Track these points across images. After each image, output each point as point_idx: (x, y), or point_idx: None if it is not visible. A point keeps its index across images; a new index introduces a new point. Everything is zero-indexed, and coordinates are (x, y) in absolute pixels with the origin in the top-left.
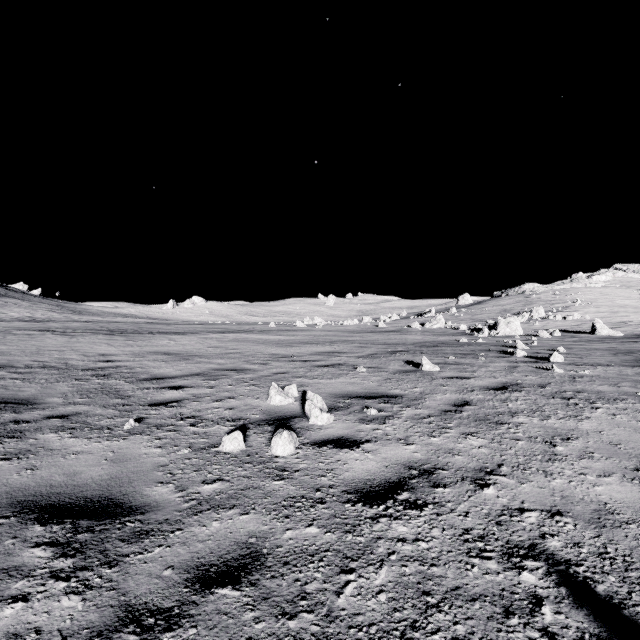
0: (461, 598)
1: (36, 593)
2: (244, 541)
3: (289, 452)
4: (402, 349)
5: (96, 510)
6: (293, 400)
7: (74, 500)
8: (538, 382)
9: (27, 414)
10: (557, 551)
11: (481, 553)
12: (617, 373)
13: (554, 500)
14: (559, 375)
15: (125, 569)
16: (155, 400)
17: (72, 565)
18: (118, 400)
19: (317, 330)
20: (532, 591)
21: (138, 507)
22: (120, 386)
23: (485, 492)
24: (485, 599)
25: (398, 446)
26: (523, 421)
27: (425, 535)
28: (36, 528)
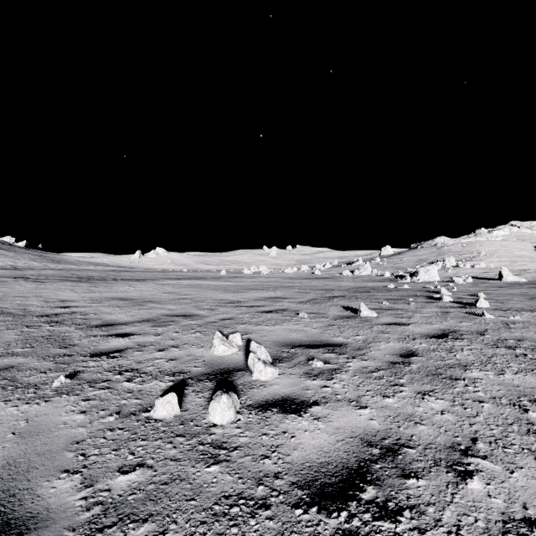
0: None
1: None
2: None
3: (228, 419)
4: (338, 294)
5: None
6: (237, 349)
7: None
8: (475, 329)
9: None
10: None
11: None
12: None
13: None
14: (491, 321)
15: None
16: (98, 349)
17: None
18: (60, 350)
19: (262, 277)
20: None
21: (19, 521)
22: (68, 333)
23: (470, 487)
24: None
25: (350, 410)
26: (478, 376)
27: None
28: None
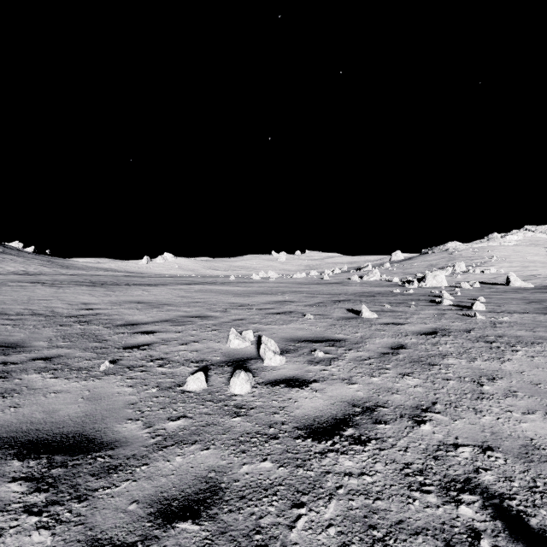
0: (405, 532)
1: (9, 528)
2: (204, 476)
3: (246, 391)
4: (344, 298)
5: (70, 446)
6: (250, 344)
7: (51, 436)
8: (463, 327)
9: (15, 356)
10: (491, 485)
11: (421, 487)
12: (532, 320)
13: (485, 436)
14: (481, 321)
15: (93, 503)
16: (129, 344)
17: (44, 500)
18: (96, 344)
19: (270, 282)
20: (470, 525)
21: (109, 443)
22: (98, 331)
23: (422, 428)
24: (427, 533)
25: (343, 385)
26: (452, 363)
27: (369, 469)
28: (14, 463)
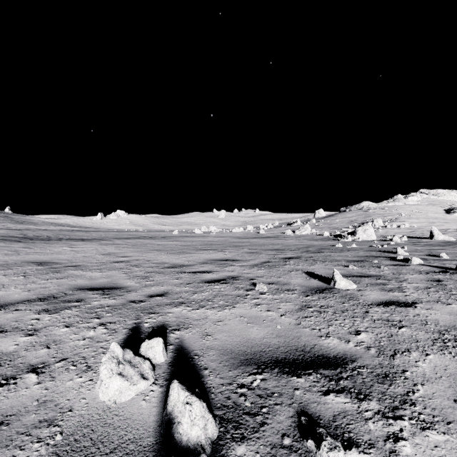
0: None
1: None
2: None
3: None
4: (292, 255)
5: None
6: (150, 381)
7: None
8: None
9: None
10: None
11: None
12: None
13: None
14: None
15: None
16: None
17: None
18: None
19: (211, 236)
20: None
21: None
22: None
23: None
24: None
25: None
26: None
27: None
28: None
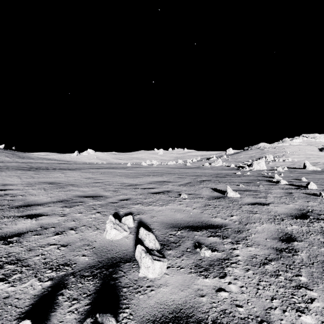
0: None
1: None
2: None
3: None
4: (205, 179)
5: None
6: (128, 232)
7: None
8: None
9: None
10: None
11: None
12: None
13: None
14: None
15: None
16: (0, 233)
17: None
18: None
19: (153, 167)
20: None
21: None
22: None
23: None
24: None
25: None
26: None
27: None
28: None
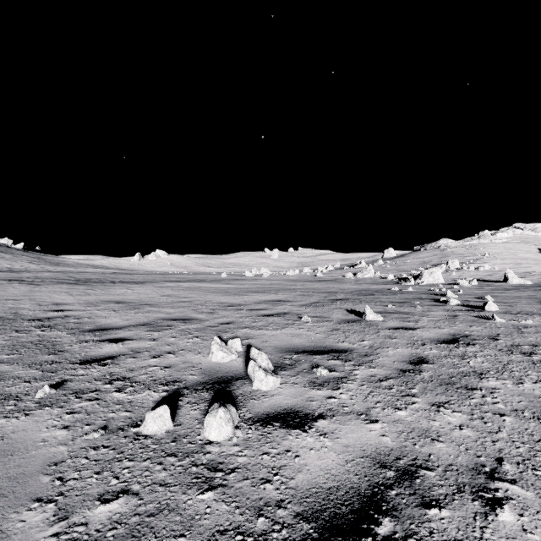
0: None
1: None
2: None
3: (225, 436)
4: (342, 297)
5: None
6: (236, 356)
7: None
8: (486, 333)
9: None
10: None
11: None
12: None
13: None
14: (503, 325)
15: None
16: (89, 356)
17: None
18: (49, 356)
19: (263, 279)
20: None
21: None
22: (59, 338)
23: (501, 519)
24: None
25: (360, 425)
26: (496, 385)
27: None
28: None
